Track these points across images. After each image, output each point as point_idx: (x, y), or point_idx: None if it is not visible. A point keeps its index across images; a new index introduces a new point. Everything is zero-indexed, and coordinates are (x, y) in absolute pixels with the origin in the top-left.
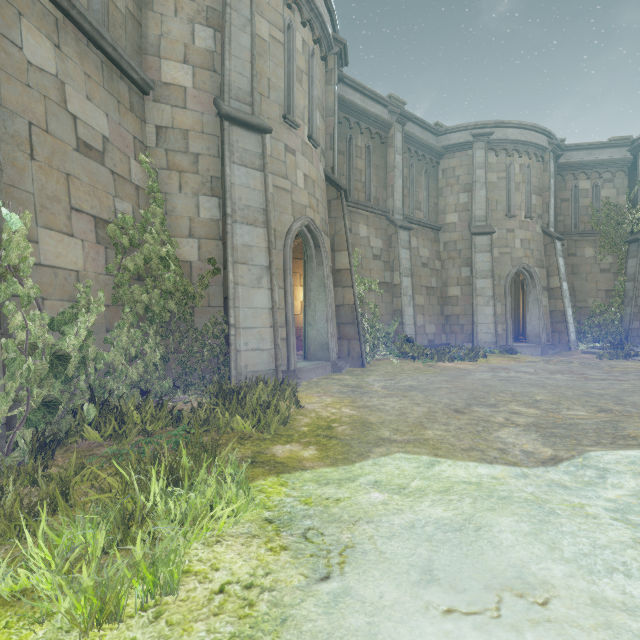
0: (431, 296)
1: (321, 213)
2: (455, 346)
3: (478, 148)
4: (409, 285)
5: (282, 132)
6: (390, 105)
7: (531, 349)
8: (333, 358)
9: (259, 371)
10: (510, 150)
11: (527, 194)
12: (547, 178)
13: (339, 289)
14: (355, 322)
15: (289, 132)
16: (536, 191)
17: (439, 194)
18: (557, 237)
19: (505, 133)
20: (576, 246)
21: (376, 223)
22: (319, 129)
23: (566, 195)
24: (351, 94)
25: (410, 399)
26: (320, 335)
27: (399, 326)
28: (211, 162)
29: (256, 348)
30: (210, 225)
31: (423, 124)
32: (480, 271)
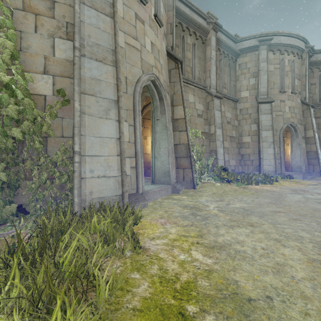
0: (232, 142)
1: (164, 76)
2: (250, 173)
3: (262, 49)
4: (220, 134)
5: (133, 3)
6: (208, 19)
7: (296, 175)
8: (173, 182)
9: (105, 197)
10: (282, 50)
11: (292, 78)
12: (304, 69)
13: (177, 133)
14: (188, 156)
15: (139, 5)
16: (297, 77)
17: (236, 79)
18: (312, 105)
19: (279, 39)
20: (320, 112)
21: (199, 94)
22: (162, 16)
23: (314, 81)
24: (183, 8)
25: (262, 231)
26: (163, 165)
27: (214, 160)
28: (67, 10)
29: (102, 175)
30: (65, 64)
31: (227, 34)
32: (264, 126)
